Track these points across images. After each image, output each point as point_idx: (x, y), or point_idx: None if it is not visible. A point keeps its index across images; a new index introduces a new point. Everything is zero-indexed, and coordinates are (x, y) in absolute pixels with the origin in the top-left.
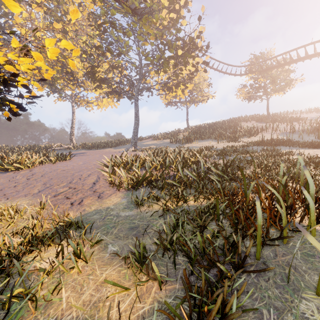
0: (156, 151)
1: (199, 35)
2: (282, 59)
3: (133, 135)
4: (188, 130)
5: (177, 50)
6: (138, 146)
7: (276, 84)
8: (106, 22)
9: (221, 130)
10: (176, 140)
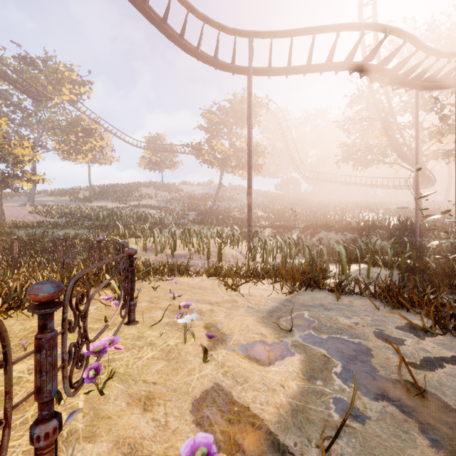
0: (63, 206)
1: (96, 129)
2: (169, 145)
3: (31, 192)
4: (89, 190)
5: (78, 133)
6: (36, 202)
7: (164, 163)
8: (13, 105)
9: (120, 194)
10: (76, 199)
